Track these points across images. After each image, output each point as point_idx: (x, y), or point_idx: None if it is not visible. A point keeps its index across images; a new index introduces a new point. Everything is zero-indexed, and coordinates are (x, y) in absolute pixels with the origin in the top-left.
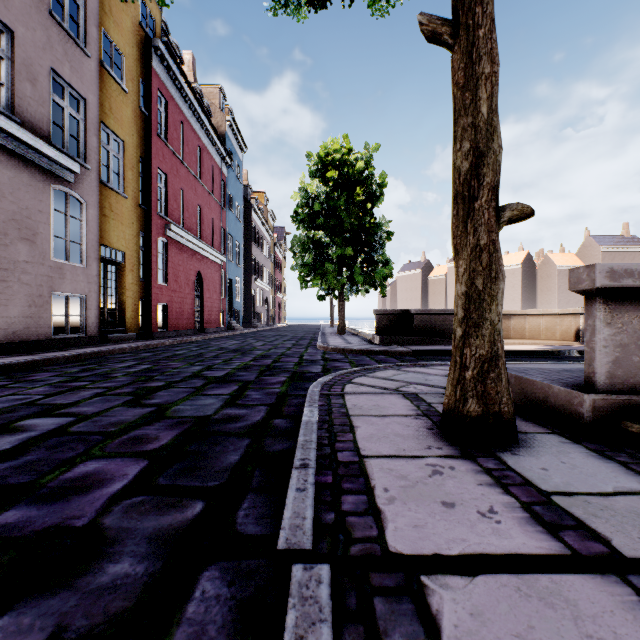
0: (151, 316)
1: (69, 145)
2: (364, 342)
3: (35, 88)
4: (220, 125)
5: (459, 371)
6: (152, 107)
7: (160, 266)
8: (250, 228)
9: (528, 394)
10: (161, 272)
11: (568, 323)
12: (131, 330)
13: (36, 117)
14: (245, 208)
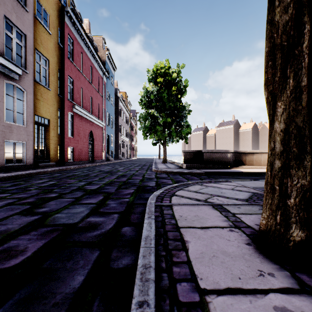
0: (64, 153)
1: (17, 60)
2: (177, 167)
3: None
4: (102, 56)
5: (279, 198)
6: (65, 43)
7: (69, 127)
8: (118, 109)
9: None
10: (70, 130)
11: None
12: (53, 161)
13: None
14: (116, 99)
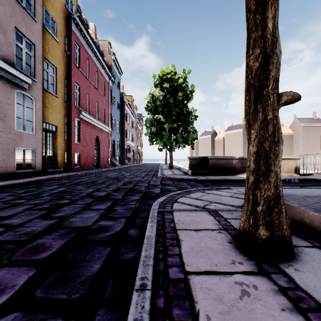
0: (71, 159)
1: (26, 69)
2: (183, 173)
3: (5, 37)
4: (108, 61)
5: (252, 205)
6: (72, 50)
7: (76, 133)
8: (124, 114)
9: (288, 214)
10: (77, 136)
11: (291, 163)
12: (60, 167)
13: (6, 53)
14: (122, 104)
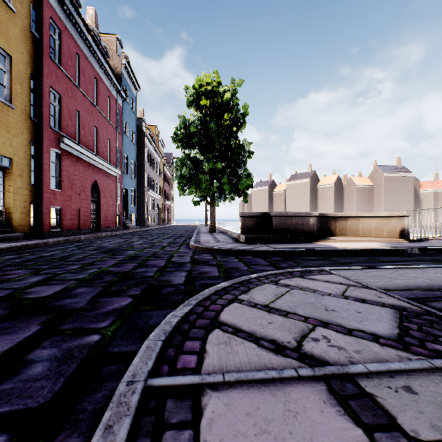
0: (43, 218)
1: None
2: (231, 240)
3: None
4: (117, 66)
5: None
6: (44, 32)
7: (54, 174)
8: (143, 151)
9: None
10: (55, 179)
11: (394, 224)
12: (20, 230)
13: None
14: (140, 135)
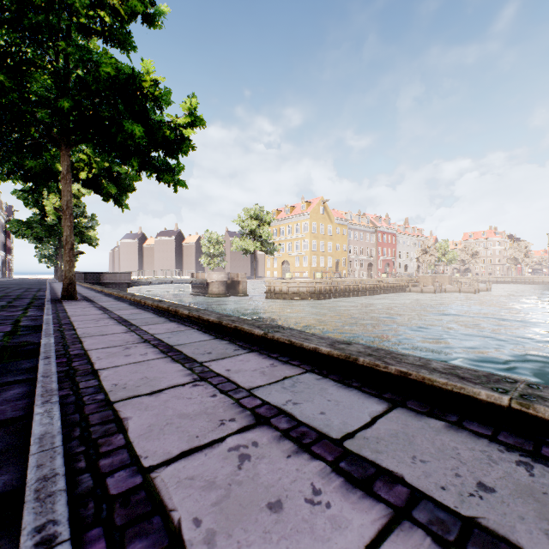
0: None
1: None
2: None
3: None
4: None
5: (60, 278)
6: None
7: None
8: None
9: None
10: None
11: None
12: None
13: None
14: None
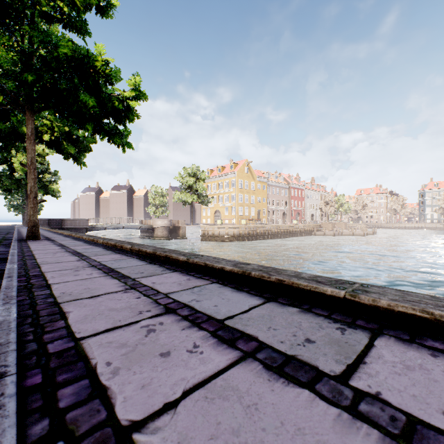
0: None
1: None
2: None
3: None
4: None
5: (26, 224)
6: None
7: None
8: None
9: None
10: None
11: None
12: None
13: None
14: None
